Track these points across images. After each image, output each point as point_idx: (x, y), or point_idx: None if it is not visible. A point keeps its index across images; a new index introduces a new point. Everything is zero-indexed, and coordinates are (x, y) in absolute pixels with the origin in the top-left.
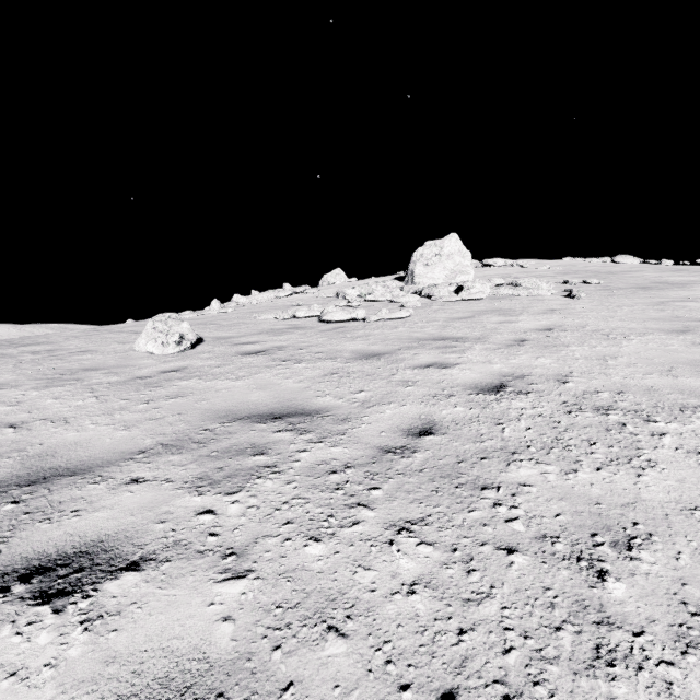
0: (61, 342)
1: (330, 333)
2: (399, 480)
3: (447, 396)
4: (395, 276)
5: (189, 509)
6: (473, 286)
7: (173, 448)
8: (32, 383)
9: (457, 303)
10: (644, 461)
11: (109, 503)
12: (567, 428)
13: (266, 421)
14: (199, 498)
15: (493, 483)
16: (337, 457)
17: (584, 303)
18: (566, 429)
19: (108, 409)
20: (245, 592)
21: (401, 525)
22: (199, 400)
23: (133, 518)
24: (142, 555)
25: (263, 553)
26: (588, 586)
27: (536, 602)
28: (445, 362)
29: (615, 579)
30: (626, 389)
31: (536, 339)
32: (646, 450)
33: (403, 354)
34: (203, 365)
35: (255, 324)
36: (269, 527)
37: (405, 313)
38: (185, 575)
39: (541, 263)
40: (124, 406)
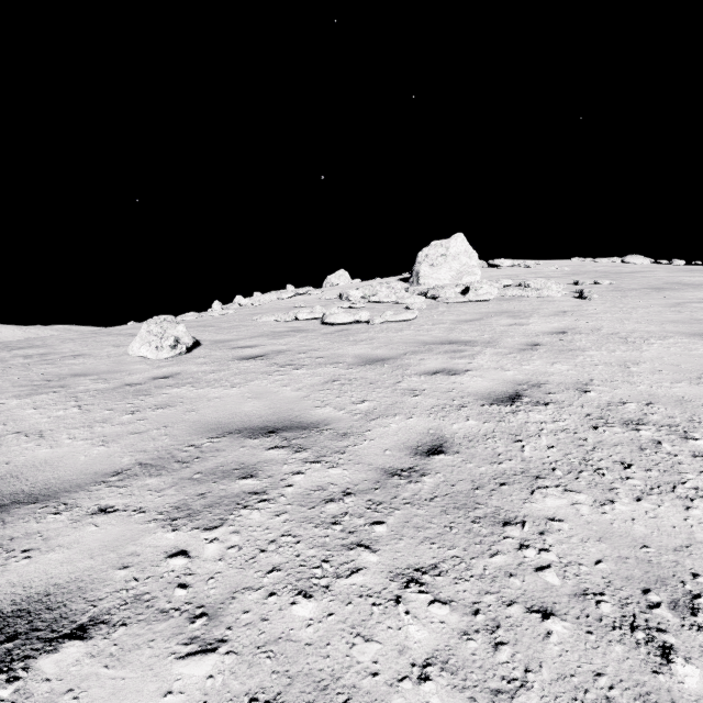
0: (56, 346)
1: (333, 336)
2: (406, 512)
3: (458, 407)
4: (400, 277)
5: (159, 549)
6: (480, 286)
7: (152, 469)
8: (15, 390)
9: (464, 305)
10: (691, 489)
11: (68, 541)
12: (594, 446)
13: (258, 436)
14: (173, 534)
15: (517, 517)
16: (335, 481)
17: (597, 304)
18: (593, 447)
19: (89, 421)
20: (213, 674)
21: (410, 574)
22: (188, 411)
23: (92, 562)
24: (93, 615)
25: (240, 615)
26: (651, 671)
27: (586, 695)
28: (454, 368)
29: (683, 659)
30: (654, 400)
31: (549, 343)
32: (691, 474)
33: (408, 360)
34: (198, 371)
35: (255, 326)
36: (251, 576)
37: (410, 315)
38: (141, 647)
39: (549, 263)
40: (107, 417)
